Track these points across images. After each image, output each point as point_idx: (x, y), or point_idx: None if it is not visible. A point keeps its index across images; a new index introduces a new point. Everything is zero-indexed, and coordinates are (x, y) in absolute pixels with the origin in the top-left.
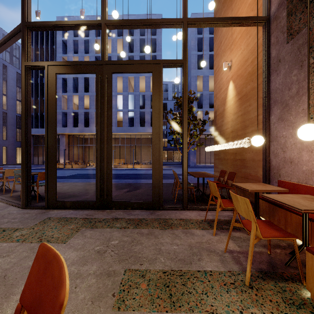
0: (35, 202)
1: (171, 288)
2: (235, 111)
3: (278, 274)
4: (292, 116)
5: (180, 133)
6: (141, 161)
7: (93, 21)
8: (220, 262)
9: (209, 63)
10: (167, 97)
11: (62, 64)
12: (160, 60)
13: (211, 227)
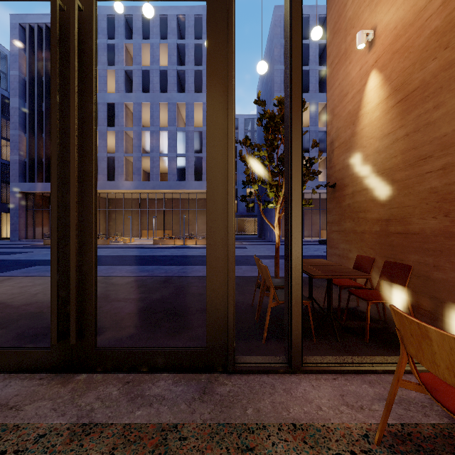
0: None
1: None
2: (387, 130)
3: None
4: None
5: (268, 178)
6: (197, 234)
7: None
8: None
9: None
10: (237, 139)
11: None
12: None
13: None
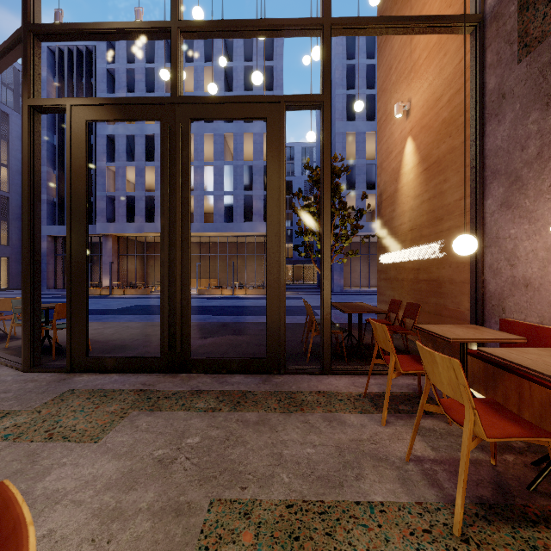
0: (50, 360)
1: (303, 543)
2: (418, 192)
3: (517, 509)
4: (528, 198)
5: (316, 233)
6: (247, 283)
7: (157, 23)
8: (399, 482)
9: (366, 109)
10: (293, 171)
11: (98, 103)
12: (280, 96)
13: (377, 408)
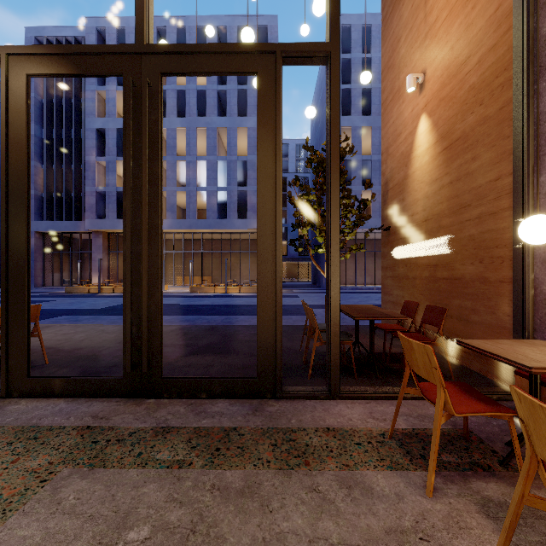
0: None
1: None
2: (435, 176)
3: None
4: None
5: (317, 223)
6: (241, 281)
7: None
8: None
9: (362, 104)
10: (287, 168)
11: (42, 52)
12: (275, 44)
13: (413, 460)
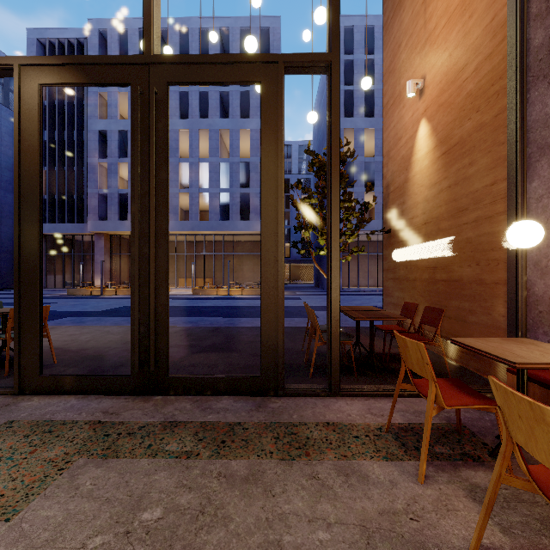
0: (1, 376)
1: None
2: (434, 180)
3: None
4: None
5: (319, 226)
6: (243, 283)
7: None
8: None
9: (365, 106)
10: (290, 169)
11: (53, 62)
12: (277, 54)
13: (407, 451)
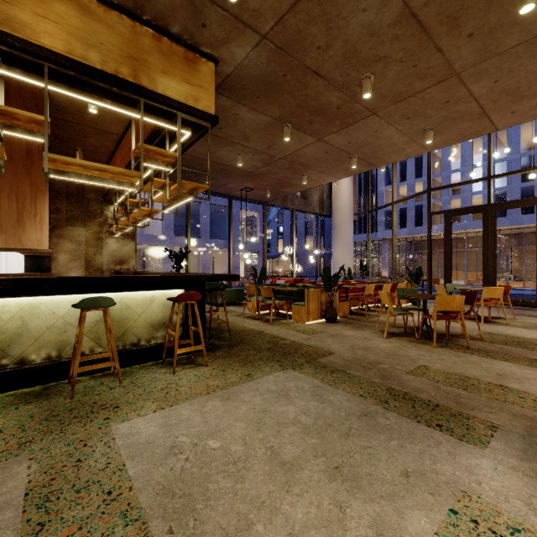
0: None
1: None
2: None
3: None
4: None
5: None
6: (524, 277)
7: (481, 179)
8: None
9: None
10: None
11: (456, 210)
12: None
13: None
